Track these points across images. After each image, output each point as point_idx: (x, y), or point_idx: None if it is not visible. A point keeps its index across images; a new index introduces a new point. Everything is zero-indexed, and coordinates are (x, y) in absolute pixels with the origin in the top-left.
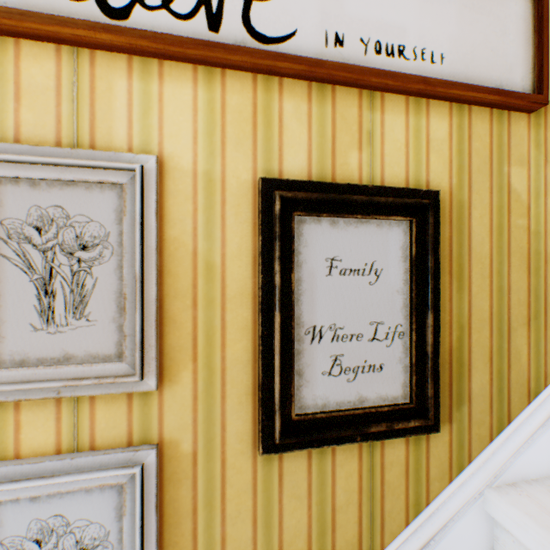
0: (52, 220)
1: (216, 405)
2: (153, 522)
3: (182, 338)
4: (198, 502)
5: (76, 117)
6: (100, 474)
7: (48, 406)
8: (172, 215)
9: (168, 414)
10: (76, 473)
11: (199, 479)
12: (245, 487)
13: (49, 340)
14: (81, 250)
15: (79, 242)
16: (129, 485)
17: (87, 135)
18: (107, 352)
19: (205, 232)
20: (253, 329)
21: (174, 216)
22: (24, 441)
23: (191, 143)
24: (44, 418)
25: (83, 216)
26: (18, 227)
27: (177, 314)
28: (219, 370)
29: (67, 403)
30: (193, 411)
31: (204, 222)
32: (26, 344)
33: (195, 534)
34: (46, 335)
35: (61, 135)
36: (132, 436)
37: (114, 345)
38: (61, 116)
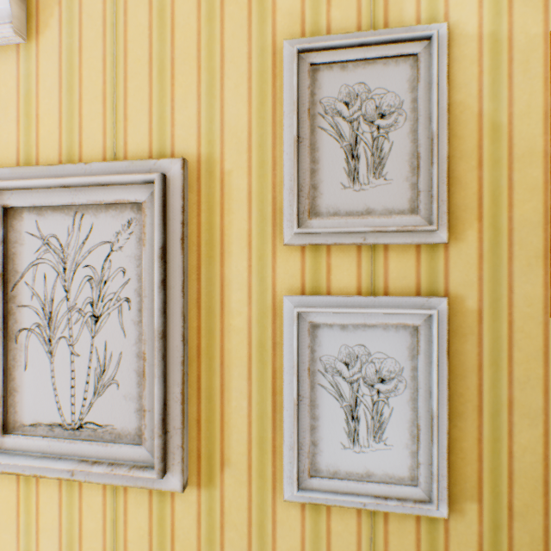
0: (356, 96)
1: (502, 266)
2: (444, 366)
3: (466, 198)
4: (483, 360)
5: (372, 7)
6: (401, 311)
7: (350, 255)
8: (456, 81)
9: (452, 271)
10: (381, 308)
11: (484, 338)
12: (533, 354)
13: (353, 197)
14: (378, 119)
15: (377, 113)
16: (422, 327)
17: (380, 20)
18: (400, 208)
19: (490, 93)
20: (543, 190)
21: (459, 82)
22: (332, 281)
23: (475, 8)
24: (347, 264)
25: (380, 89)
26: (331, 104)
27: (461, 175)
28: (505, 231)
29: (365, 253)
30: (477, 270)
31: (489, 83)
32: (336, 200)
33: (479, 390)
34: (352, 193)
35: (360, 25)
36: (419, 287)
37: (406, 202)
38: (360, 9)
